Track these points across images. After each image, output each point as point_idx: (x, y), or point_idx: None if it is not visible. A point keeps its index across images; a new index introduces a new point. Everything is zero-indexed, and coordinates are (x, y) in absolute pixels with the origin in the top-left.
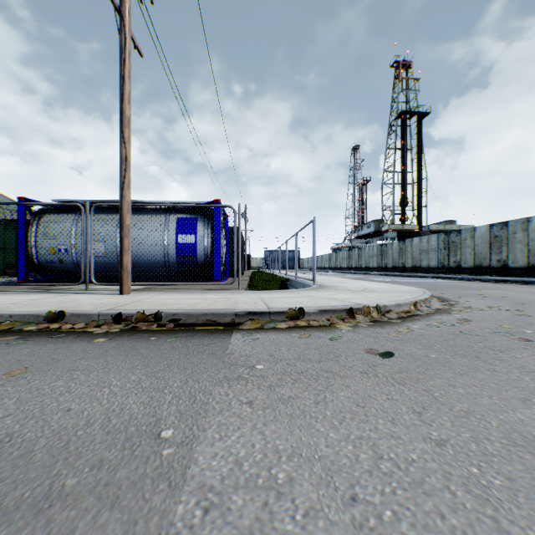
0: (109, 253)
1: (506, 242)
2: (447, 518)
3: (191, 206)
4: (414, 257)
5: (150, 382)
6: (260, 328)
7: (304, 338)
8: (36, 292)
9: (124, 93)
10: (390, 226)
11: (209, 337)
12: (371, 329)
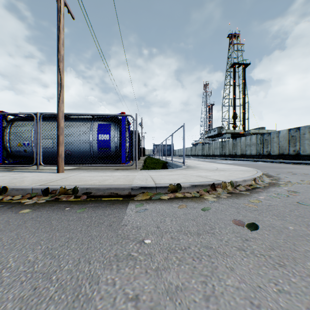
0: (55, 146)
1: (299, 140)
2: None
3: (105, 115)
4: (242, 149)
5: (43, 263)
6: (149, 199)
7: (182, 209)
8: (3, 171)
9: (59, 39)
10: (227, 130)
11: (110, 207)
12: (230, 200)
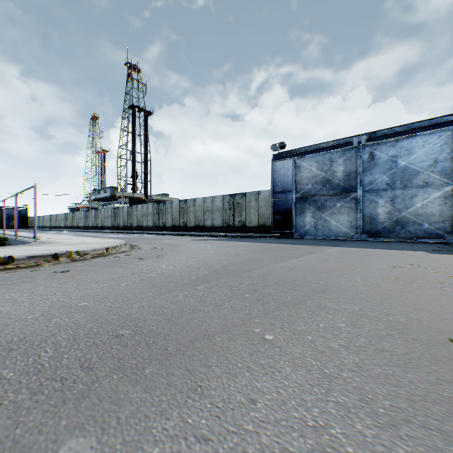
0: None
1: (187, 212)
2: (49, 297)
3: None
4: (138, 219)
5: None
6: None
7: (11, 273)
8: None
9: None
10: (124, 193)
11: None
12: (67, 264)
